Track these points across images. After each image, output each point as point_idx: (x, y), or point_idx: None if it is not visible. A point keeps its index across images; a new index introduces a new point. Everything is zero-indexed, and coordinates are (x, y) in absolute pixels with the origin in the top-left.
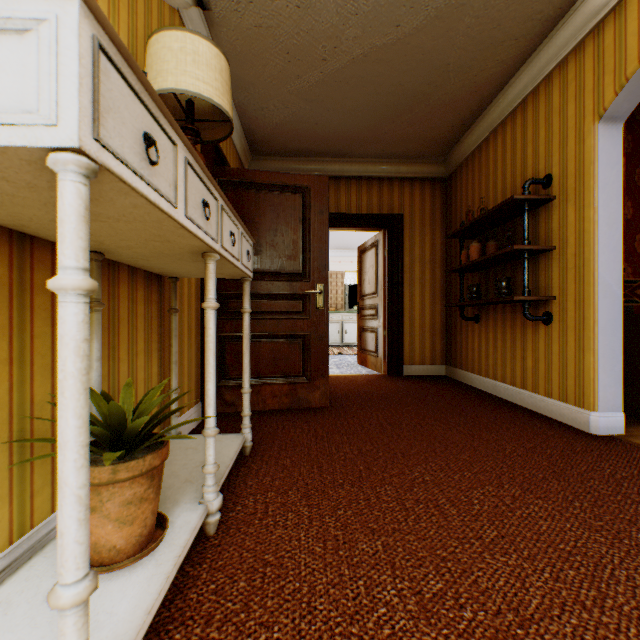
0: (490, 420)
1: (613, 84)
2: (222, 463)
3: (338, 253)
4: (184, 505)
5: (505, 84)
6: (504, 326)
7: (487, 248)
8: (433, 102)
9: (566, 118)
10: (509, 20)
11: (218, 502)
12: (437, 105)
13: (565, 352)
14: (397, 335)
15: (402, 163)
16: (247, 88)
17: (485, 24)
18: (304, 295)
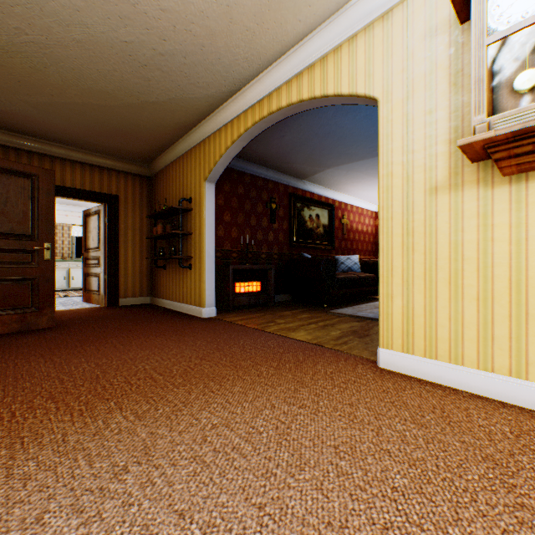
0: (162, 319)
1: (208, 169)
2: None
3: (65, 207)
4: None
5: (175, 143)
6: (177, 271)
7: (167, 228)
8: (135, 138)
9: (197, 174)
10: (169, 121)
11: None
12: (138, 140)
13: (196, 283)
14: (116, 278)
15: (119, 161)
16: None
17: (157, 118)
18: (34, 250)
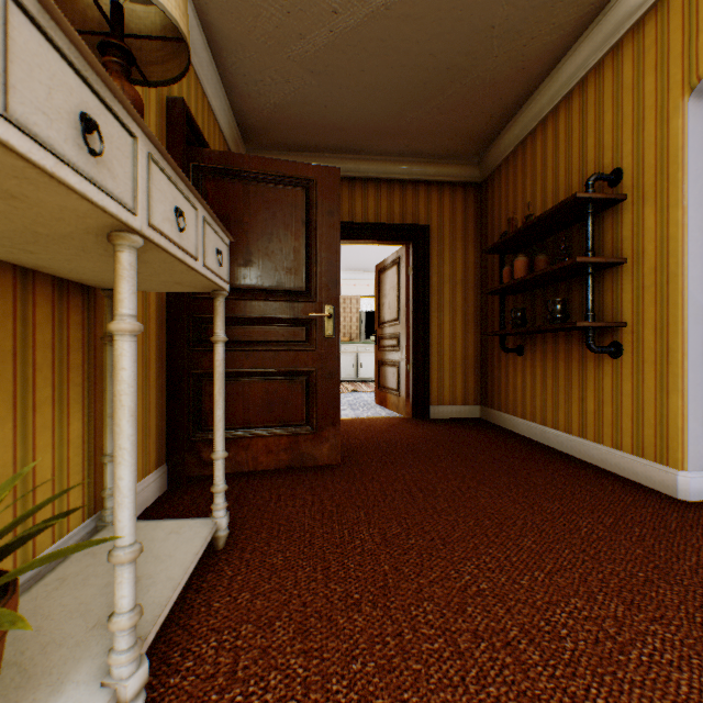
0: (548, 481)
1: None
2: (169, 580)
3: (353, 275)
4: (71, 692)
5: (560, 59)
6: (556, 359)
7: (536, 263)
8: (470, 81)
9: (642, 95)
10: None
11: (139, 678)
12: (475, 86)
13: (641, 393)
14: (423, 370)
15: (429, 163)
16: (234, 50)
17: None
18: (309, 320)
